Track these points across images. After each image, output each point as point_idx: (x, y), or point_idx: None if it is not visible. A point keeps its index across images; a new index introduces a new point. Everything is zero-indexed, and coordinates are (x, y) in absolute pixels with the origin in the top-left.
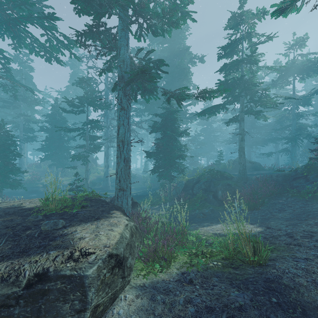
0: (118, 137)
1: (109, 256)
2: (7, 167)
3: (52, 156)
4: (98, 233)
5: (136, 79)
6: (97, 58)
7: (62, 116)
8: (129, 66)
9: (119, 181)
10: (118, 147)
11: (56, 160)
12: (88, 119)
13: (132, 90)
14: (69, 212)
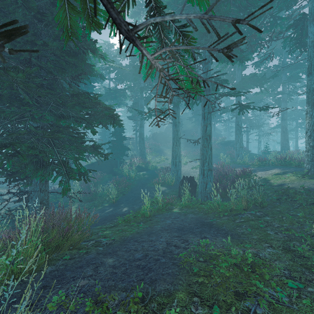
0: None
1: None
2: None
3: None
4: None
5: None
6: None
7: None
8: None
9: None
10: None
11: None
12: None
13: None
14: None
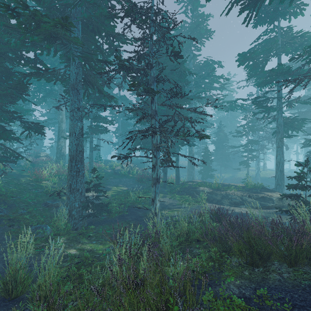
0: (276, 160)
1: (278, 197)
2: (209, 168)
3: (218, 159)
4: (273, 194)
5: (287, 127)
6: (263, 122)
7: (224, 132)
8: (282, 125)
9: (277, 180)
10: (276, 164)
11: (220, 162)
12: (248, 139)
13: (284, 132)
14: (257, 189)
